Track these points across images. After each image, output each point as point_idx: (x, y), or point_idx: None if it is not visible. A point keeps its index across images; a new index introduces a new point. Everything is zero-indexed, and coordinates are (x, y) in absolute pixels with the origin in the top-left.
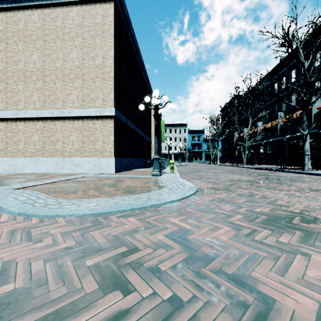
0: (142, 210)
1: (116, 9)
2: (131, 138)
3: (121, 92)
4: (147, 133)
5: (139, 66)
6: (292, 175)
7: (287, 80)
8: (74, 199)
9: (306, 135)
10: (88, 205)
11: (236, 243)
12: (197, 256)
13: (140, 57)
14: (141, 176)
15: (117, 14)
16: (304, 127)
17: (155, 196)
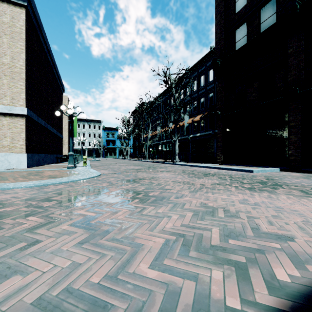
0: (66, 183)
1: (27, 15)
2: (42, 134)
3: (32, 92)
4: (58, 128)
5: (50, 64)
6: (166, 165)
7: (174, 100)
8: (12, 183)
9: (176, 140)
10: (28, 184)
11: (108, 186)
12: (92, 189)
13: (51, 56)
14: (57, 169)
15: (28, 19)
16: (175, 135)
17: (73, 178)
